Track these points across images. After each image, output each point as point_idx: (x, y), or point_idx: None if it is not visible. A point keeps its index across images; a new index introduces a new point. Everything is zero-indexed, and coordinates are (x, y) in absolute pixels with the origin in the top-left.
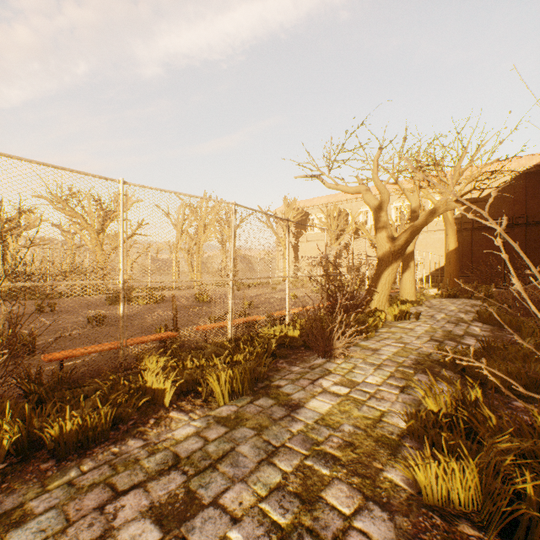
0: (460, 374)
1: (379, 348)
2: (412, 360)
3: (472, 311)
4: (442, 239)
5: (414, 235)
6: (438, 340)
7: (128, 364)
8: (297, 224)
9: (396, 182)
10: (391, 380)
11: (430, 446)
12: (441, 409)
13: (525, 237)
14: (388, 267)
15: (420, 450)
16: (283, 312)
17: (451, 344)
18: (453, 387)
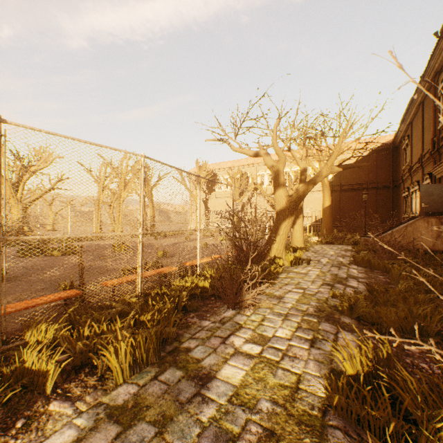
0: (356, 319)
1: (283, 296)
2: (314, 307)
3: (347, 255)
4: (319, 198)
5: (306, 193)
6: (329, 284)
7: (17, 330)
8: (207, 184)
9: (289, 150)
10: (299, 333)
11: (355, 422)
12: (358, 371)
13: (376, 197)
14: (285, 220)
15: (347, 431)
16: (194, 262)
17: (341, 287)
18: (355, 335)
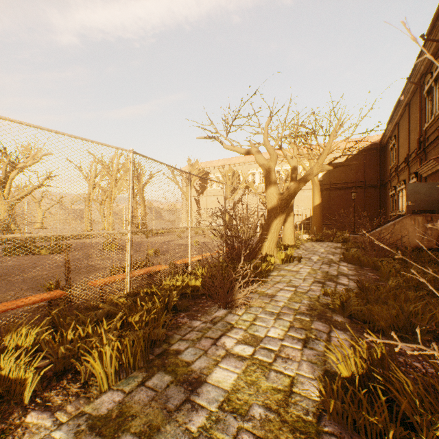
0: (348, 317)
1: (275, 294)
2: (306, 306)
3: (337, 253)
4: (309, 196)
5: (297, 191)
6: (320, 281)
7: None
8: (199, 182)
9: (280, 148)
10: (292, 332)
11: (351, 428)
12: (353, 373)
13: (364, 196)
14: (276, 218)
15: (343, 437)
16: (185, 260)
17: (332, 285)
18: (347, 334)
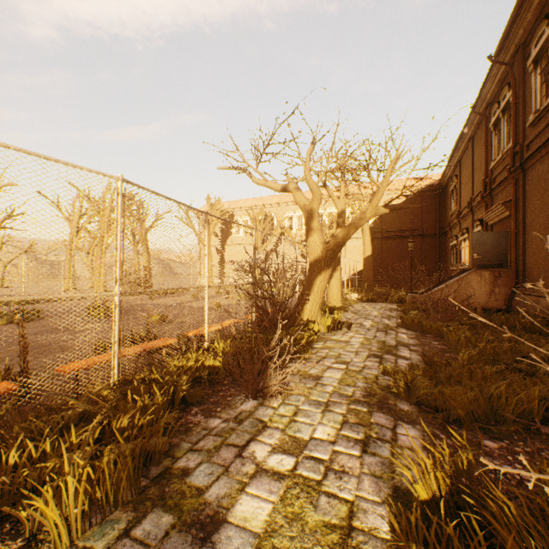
0: (416, 404)
1: (321, 375)
2: (361, 390)
3: (393, 316)
4: (358, 246)
5: (346, 240)
6: (377, 355)
7: None
8: (222, 226)
9: (324, 186)
10: (346, 430)
11: None
12: (435, 493)
13: (421, 247)
14: (321, 274)
15: None
16: (201, 330)
17: (391, 359)
18: (418, 429)
